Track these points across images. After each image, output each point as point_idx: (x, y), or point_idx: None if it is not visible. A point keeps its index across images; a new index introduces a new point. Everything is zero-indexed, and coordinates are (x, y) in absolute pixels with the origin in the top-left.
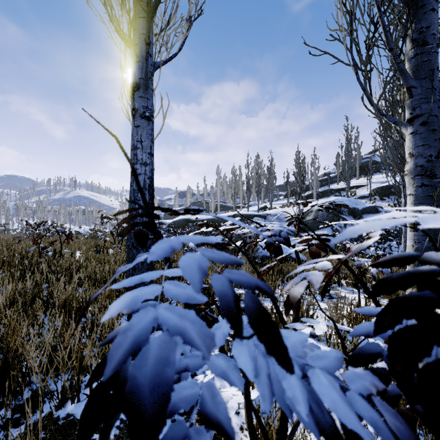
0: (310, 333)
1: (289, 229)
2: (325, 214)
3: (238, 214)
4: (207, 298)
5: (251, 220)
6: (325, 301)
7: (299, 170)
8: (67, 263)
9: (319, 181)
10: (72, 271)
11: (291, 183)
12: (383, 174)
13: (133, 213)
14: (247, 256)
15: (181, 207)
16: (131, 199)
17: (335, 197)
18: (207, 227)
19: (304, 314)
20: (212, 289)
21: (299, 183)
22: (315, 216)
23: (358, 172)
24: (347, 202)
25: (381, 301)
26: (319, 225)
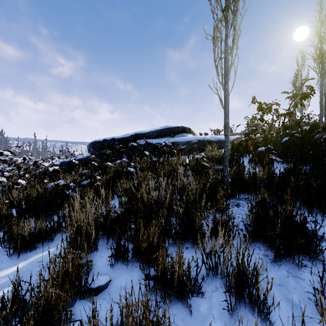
0: None
1: None
2: None
3: None
4: None
5: None
6: None
7: None
8: None
9: None
10: None
11: None
12: None
13: None
14: None
15: None
16: None
17: None
18: None
19: None
20: None
21: None
22: None
23: None
24: None
25: None
26: None
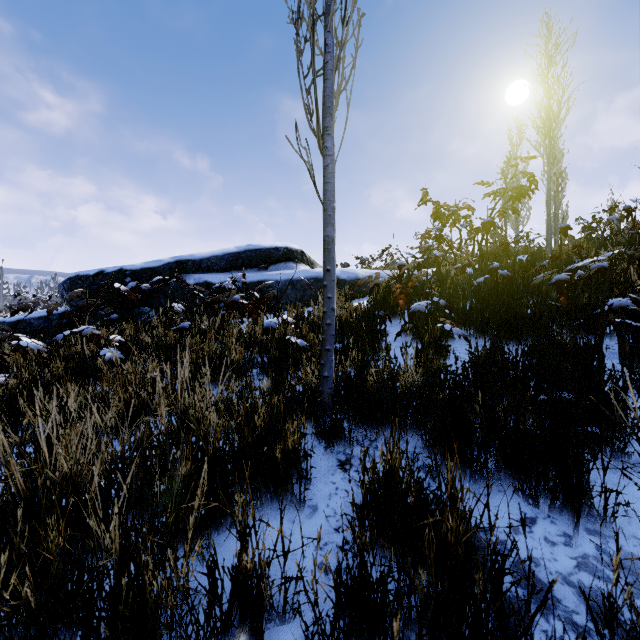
0: None
1: None
2: None
3: None
4: None
5: None
6: None
7: None
8: None
9: None
10: None
11: None
12: None
13: None
14: None
15: None
16: None
17: None
18: None
19: None
20: None
21: None
22: None
23: None
24: None
25: None
26: None
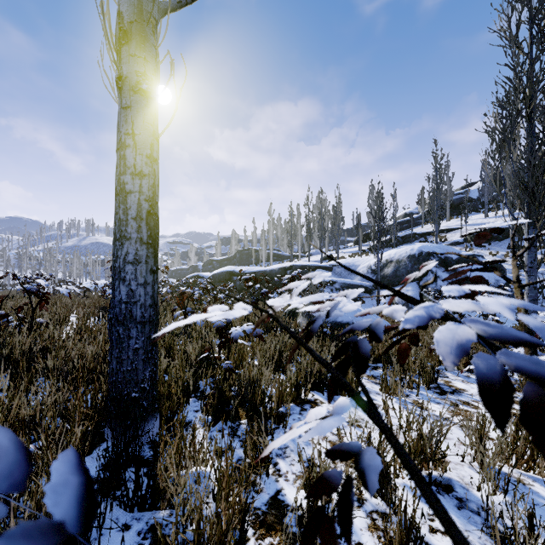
0: (440, 483)
1: (361, 285)
2: (409, 265)
3: (296, 265)
4: (247, 438)
5: (366, 277)
6: (437, 400)
7: (378, 207)
8: (27, 343)
9: (398, 223)
10: (36, 356)
11: (367, 223)
12: (480, 215)
13: (119, 261)
14: (378, 422)
15: (224, 257)
16: (116, 236)
17: (421, 243)
18: (256, 282)
19: (427, 446)
20: (260, 393)
21: (378, 224)
22: (396, 267)
23: (449, 212)
24: (437, 249)
25: (518, 397)
26: (401, 280)
